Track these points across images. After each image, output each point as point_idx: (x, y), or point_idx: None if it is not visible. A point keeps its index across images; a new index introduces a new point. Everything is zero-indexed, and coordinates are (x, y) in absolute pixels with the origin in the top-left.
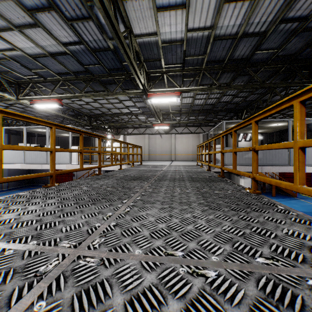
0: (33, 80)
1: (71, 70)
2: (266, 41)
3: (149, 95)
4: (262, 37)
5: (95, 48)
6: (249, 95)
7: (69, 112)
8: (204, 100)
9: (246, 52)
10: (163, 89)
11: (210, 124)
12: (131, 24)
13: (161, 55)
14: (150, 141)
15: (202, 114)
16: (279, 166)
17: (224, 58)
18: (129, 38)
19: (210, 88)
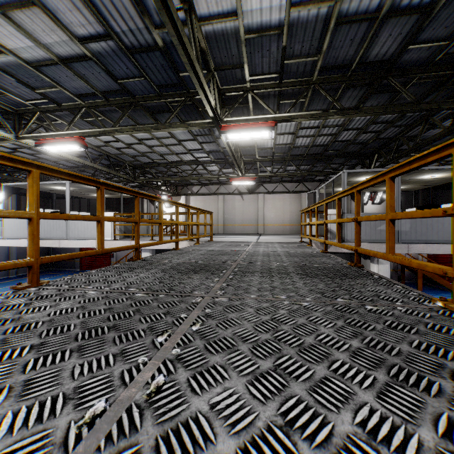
0: (41, 108)
1: (99, 90)
2: (431, 25)
3: (224, 127)
4: (423, 16)
5: (133, 45)
6: (385, 129)
7: (103, 160)
8: (311, 138)
9: (392, 49)
10: (246, 118)
11: (318, 177)
12: None
13: (244, 57)
14: (225, 205)
15: (306, 162)
16: (438, 244)
17: (350, 60)
18: (188, 22)
19: (326, 113)
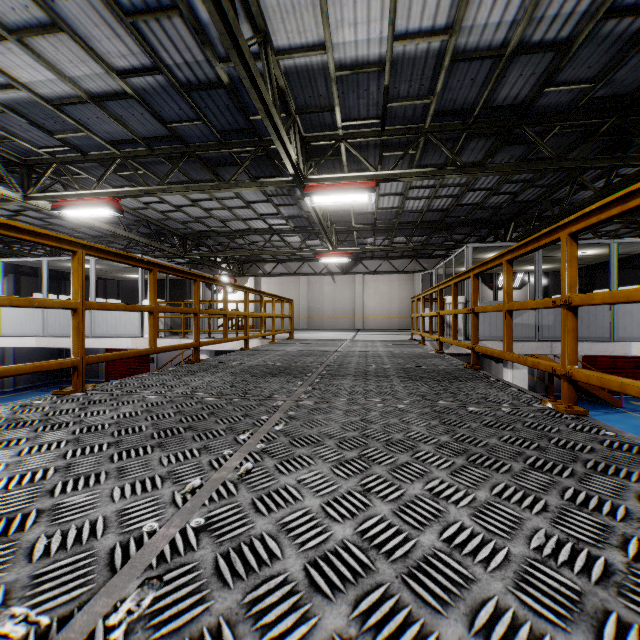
0: (60, 158)
1: (140, 135)
2: (571, 64)
3: (308, 187)
4: (560, 53)
5: (190, 81)
6: (523, 190)
7: (141, 228)
8: (426, 200)
9: (524, 91)
10: (338, 175)
11: (436, 252)
12: (267, 23)
13: (335, 97)
14: (310, 289)
15: (420, 232)
16: (590, 342)
17: (472, 104)
18: (263, 56)
19: (441, 172)
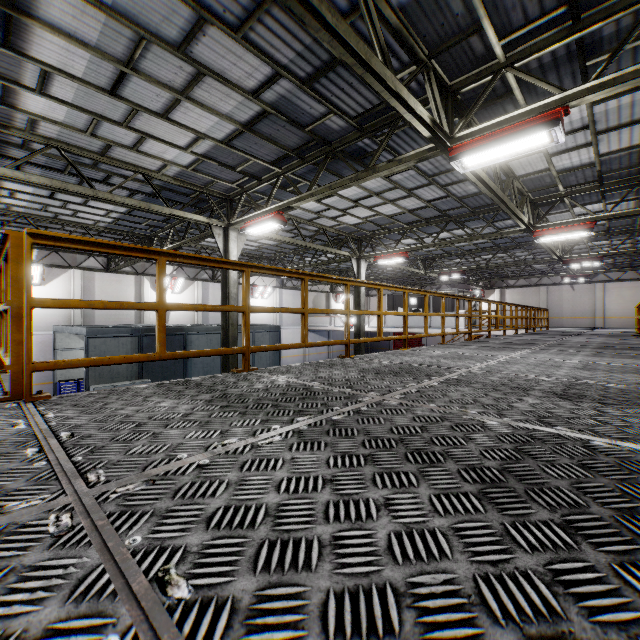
0: (439, 256)
1: (481, 247)
2: None
3: (564, 261)
4: None
5: (515, 237)
6: None
7: None
8: None
9: None
10: (581, 255)
11: None
12: None
13: None
14: (550, 296)
15: None
16: None
17: None
18: None
19: None
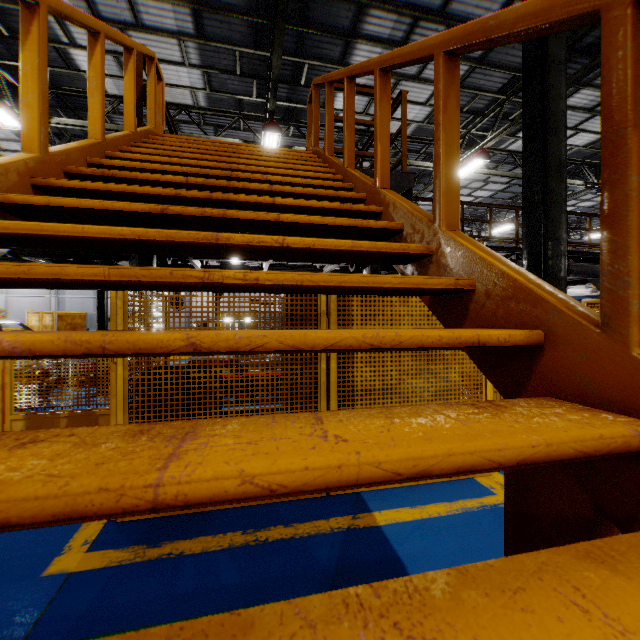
0: (582, 218)
1: None
2: None
3: None
4: None
5: None
6: None
7: None
8: None
9: None
10: None
11: None
12: None
13: None
14: None
15: None
16: None
17: None
18: None
19: None
